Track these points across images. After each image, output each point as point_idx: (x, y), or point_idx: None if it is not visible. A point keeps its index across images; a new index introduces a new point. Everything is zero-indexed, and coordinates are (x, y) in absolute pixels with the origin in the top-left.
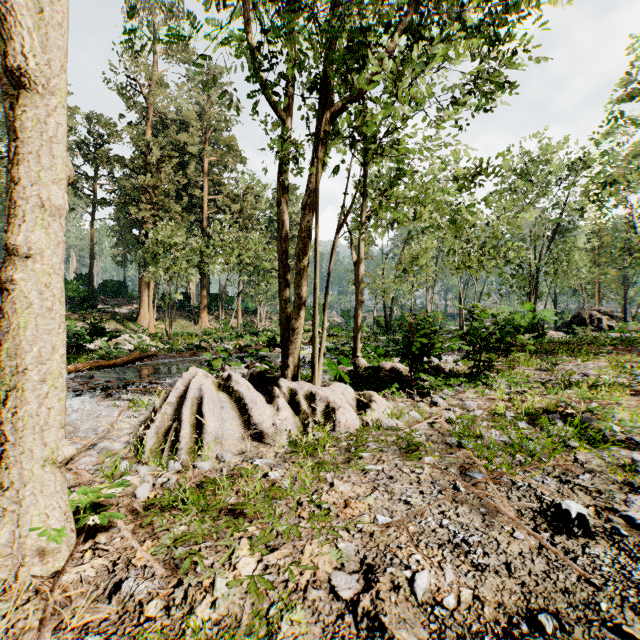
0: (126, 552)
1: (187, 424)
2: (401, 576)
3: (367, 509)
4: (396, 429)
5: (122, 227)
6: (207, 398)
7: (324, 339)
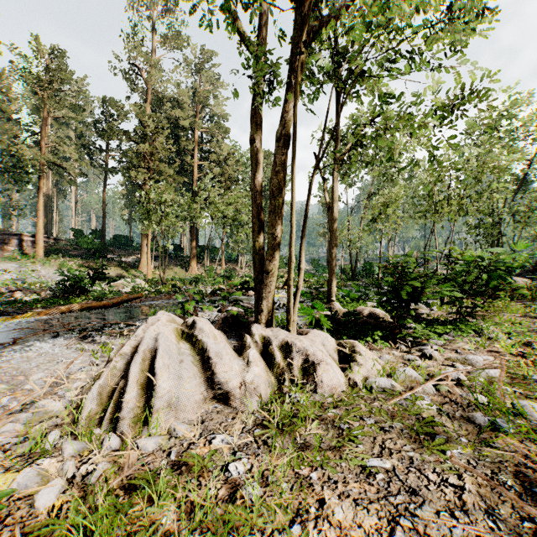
0: None
1: (134, 385)
2: None
3: None
4: (394, 394)
5: (129, 191)
6: (162, 351)
7: (300, 282)
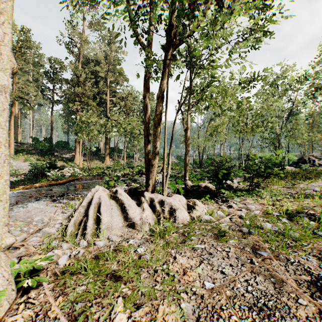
0: (46, 305)
1: (91, 219)
2: None
3: (198, 276)
4: (210, 222)
5: (67, 114)
6: (103, 203)
7: (169, 170)
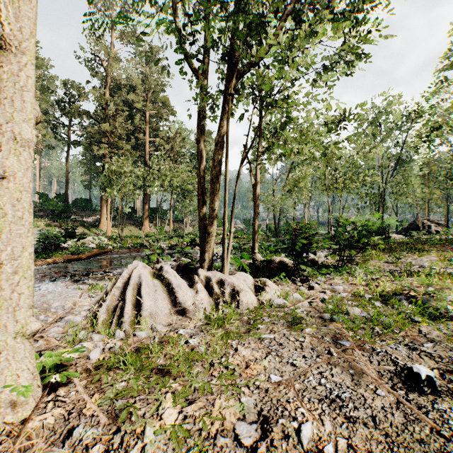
0: (79, 403)
1: (129, 303)
2: (290, 426)
3: (263, 370)
4: (284, 307)
5: (88, 161)
6: (144, 284)
7: (231, 240)
